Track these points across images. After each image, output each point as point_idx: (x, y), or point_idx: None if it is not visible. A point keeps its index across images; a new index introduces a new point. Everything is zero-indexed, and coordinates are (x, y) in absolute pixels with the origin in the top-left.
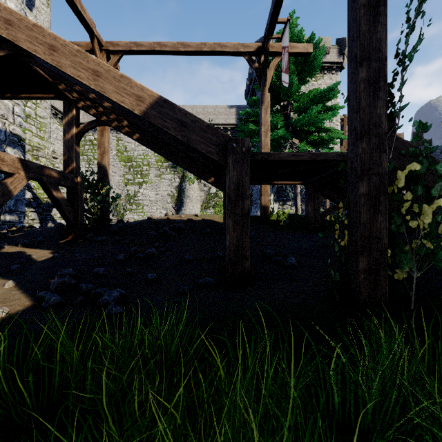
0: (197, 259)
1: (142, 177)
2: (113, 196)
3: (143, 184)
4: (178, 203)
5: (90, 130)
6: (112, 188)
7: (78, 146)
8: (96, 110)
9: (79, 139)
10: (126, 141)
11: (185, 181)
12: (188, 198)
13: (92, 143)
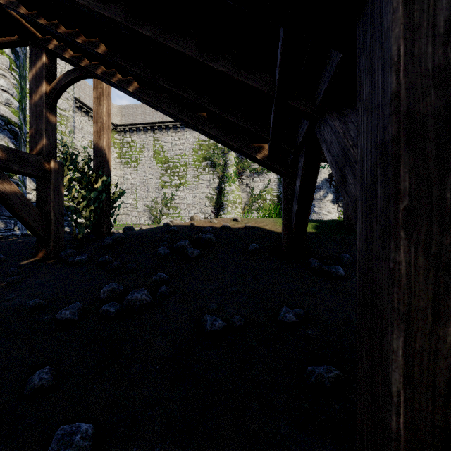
0: (233, 327)
1: (179, 178)
2: (116, 193)
3: (181, 186)
4: (217, 206)
5: (128, 131)
6: (109, 180)
7: (52, 114)
8: (72, 50)
9: (53, 101)
10: (163, 141)
11: (225, 182)
12: (229, 200)
13: (130, 145)
